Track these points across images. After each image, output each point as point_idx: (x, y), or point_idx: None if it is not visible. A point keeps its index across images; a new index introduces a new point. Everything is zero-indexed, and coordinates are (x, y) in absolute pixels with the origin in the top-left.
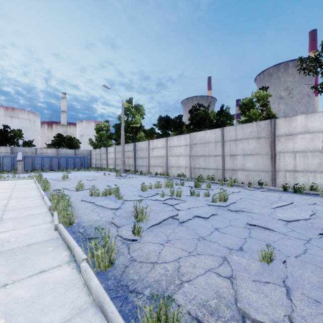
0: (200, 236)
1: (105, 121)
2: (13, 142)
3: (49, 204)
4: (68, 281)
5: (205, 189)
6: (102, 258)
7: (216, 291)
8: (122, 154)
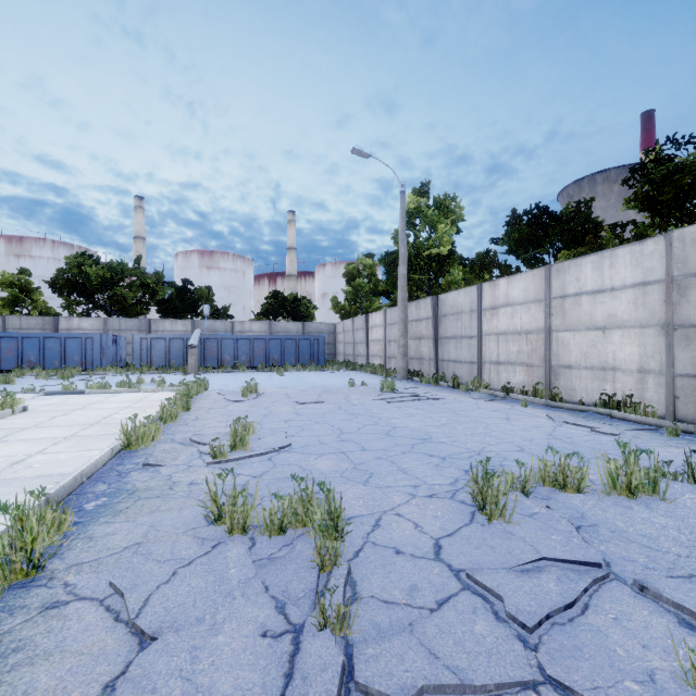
0: None
1: (365, 255)
2: (196, 310)
3: None
4: None
5: None
6: None
7: None
8: (400, 328)
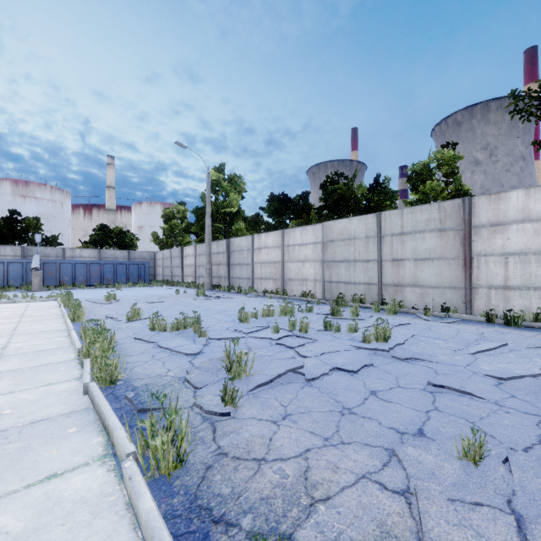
0: (344, 408)
1: (179, 203)
2: (26, 238)
3: (78, 345)
4: (99, 497)
5: (349, 319)
6: (163, 452)
7: (380, 522)
8: (207, 258)
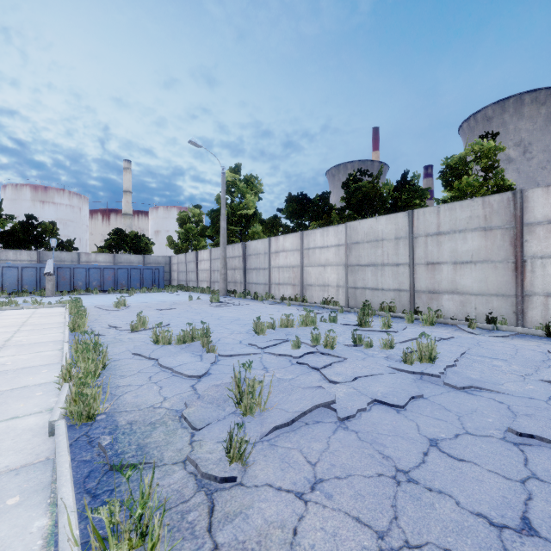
0: (397, 470)
1: (194, 206)
2: (41, 242)
3: (64, 362)
4: None
5: (380, 331)
6: None
7: None
8: (222, 262)
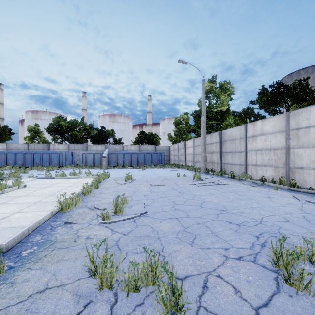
0: None
1: (184, 113)
2: (107, 140)
3: None
4: None
5: None
6: None
7: None
8: (202, 147)
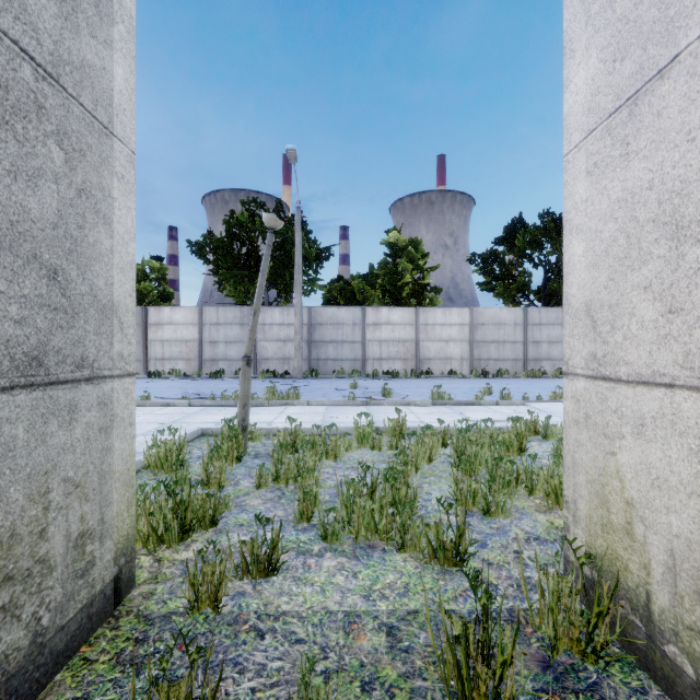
0: None
1: None
2: None
3: None
4: None
5: None
6: None
7: None
8: None
